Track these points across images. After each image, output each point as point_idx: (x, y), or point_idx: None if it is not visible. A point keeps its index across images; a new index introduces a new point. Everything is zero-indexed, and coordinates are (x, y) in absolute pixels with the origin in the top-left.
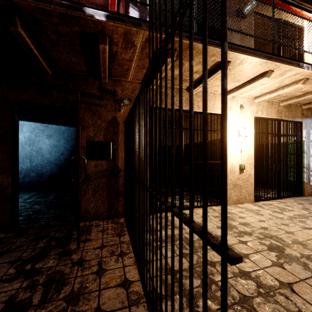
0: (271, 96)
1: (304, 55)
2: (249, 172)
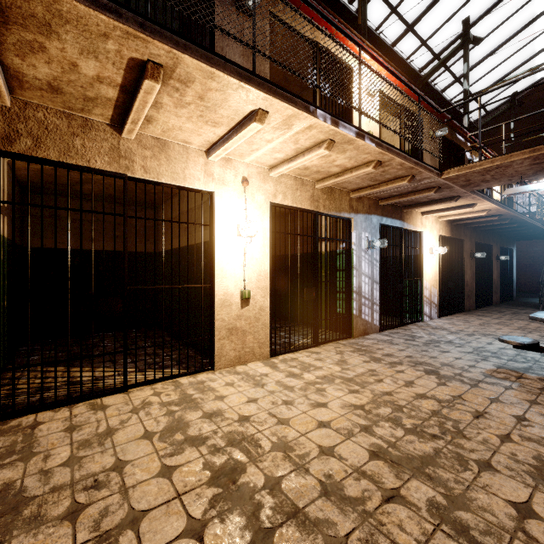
0: (291, 167)
1: (353, 113)
2: (261, 304)
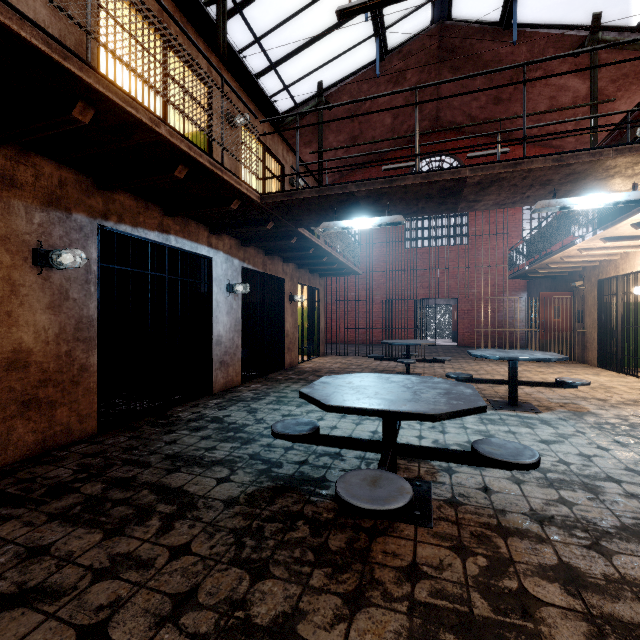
0: None
1: None
2: None
